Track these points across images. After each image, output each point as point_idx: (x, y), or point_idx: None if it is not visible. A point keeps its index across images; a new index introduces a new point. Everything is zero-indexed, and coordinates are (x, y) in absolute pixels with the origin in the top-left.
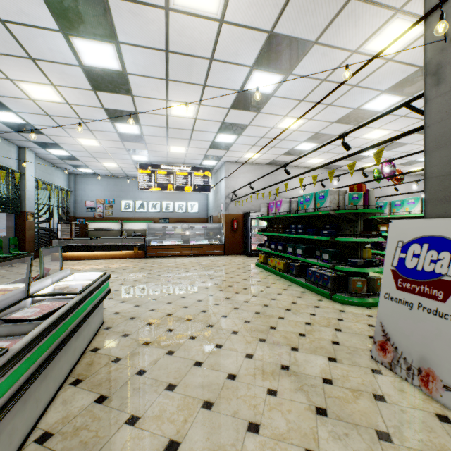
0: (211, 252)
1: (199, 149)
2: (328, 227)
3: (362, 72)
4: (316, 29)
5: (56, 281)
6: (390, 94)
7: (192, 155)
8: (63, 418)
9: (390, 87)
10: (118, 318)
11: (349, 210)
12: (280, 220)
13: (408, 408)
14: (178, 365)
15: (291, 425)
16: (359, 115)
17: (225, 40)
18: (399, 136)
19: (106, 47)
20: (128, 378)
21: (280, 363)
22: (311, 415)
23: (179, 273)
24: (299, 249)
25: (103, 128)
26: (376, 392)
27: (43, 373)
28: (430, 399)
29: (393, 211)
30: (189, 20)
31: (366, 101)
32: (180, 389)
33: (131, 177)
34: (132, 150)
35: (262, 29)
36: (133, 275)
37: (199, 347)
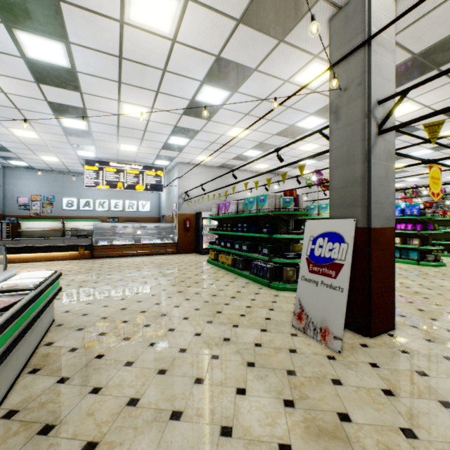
0: (164, 251)
1: (152, 148)
2: (268, 226)
3: (294, 97)
4: (256, 60)
5: (2, 280)
6: (316, 117)
7: (144, 154)
8: (26, 398)
9: (315, 111)
10: (70, 316)
11: (283, 212)
12: (229, 219)
13: (310, 354)
14: (135, 347)
15: (228, 376)
16: (294, 131)
17: (177, 56)
18: (315, 155)
19: (55, 45)
20: (87, 362)
21: (223, 337)
22: (243, 367)
23: (131, 272)
24: (244, 246)
25: (44, 121)
26: (291, 347)
27: (4, 361)
28: (326, 348)
29: (321, 213)
30: (143, 34)
31: (298, 120)
32: (138, 364)
33: (74, 173)
34: (77, 145)
35: (210, 52)
36: (81, 276)
37: (153, 332)
